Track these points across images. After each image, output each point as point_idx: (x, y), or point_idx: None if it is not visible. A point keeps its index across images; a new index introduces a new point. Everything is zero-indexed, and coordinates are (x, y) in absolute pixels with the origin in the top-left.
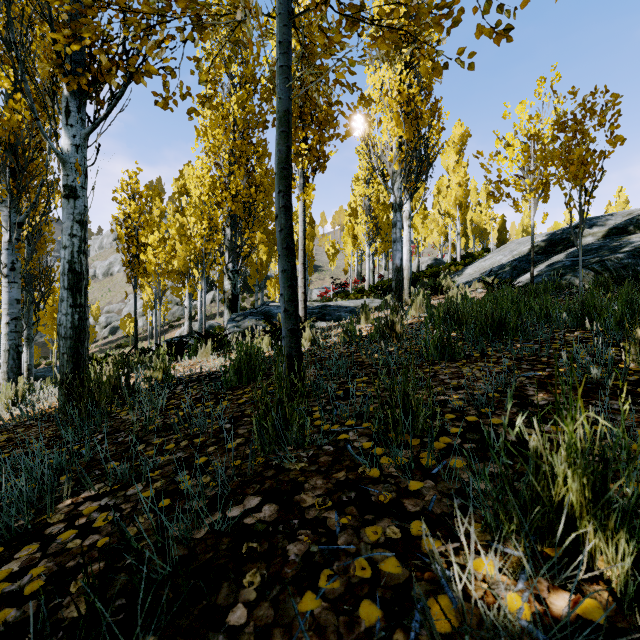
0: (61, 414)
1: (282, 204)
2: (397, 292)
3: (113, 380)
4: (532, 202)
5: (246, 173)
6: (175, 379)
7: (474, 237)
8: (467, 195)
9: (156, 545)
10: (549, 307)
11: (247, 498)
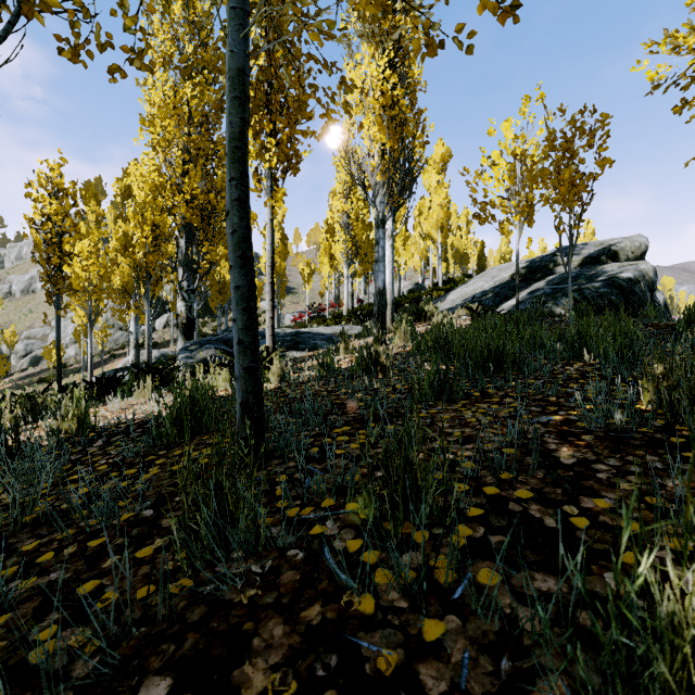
0: None
1: (235, 196)
2: (380, 318)
3: None
4: (517, 226)
5: (205, 175)
6: (95, 430)
7: (455, 262)
8: (449, 218)
9: None
10: (543, 337)
11: (146, 682)
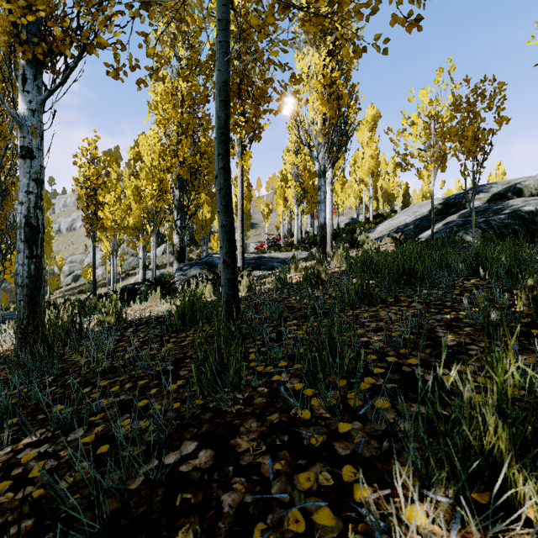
0: (15, 357)
1: (221, 166)
2: (321, 246)
3: (68, 324)
4: (432, 171)
5: (192, 143)
6: (126, 322)
7: (383, 200)
8: (378, 165)
9: (89, 498)
10: (449, 259)
11: (184, 443)
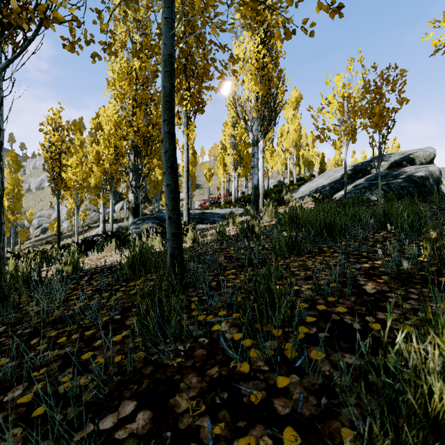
0: None
1: (166, 130)
2: (255, 203)
3: (26, 274)
4: (345, 143)
5: (145, 115)
6: (83, 271)
7: (304, 167)
8: (300, 138)
9: None
10: (361, 215)
11: (123, 403)
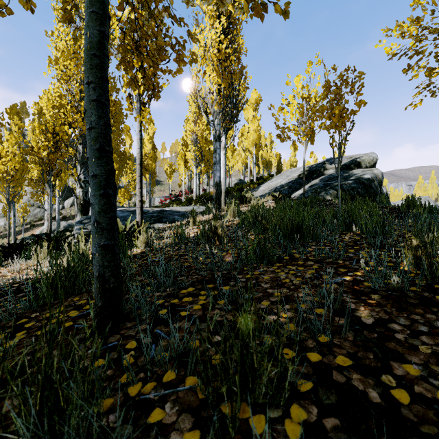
0: None
1: (93, 98)
2: (217, 201)
3: None
4: (304, 143)
5: None
6: None
7: (263, 167)
8: (260, 138)
9: None
10: (324, 215)
11: None
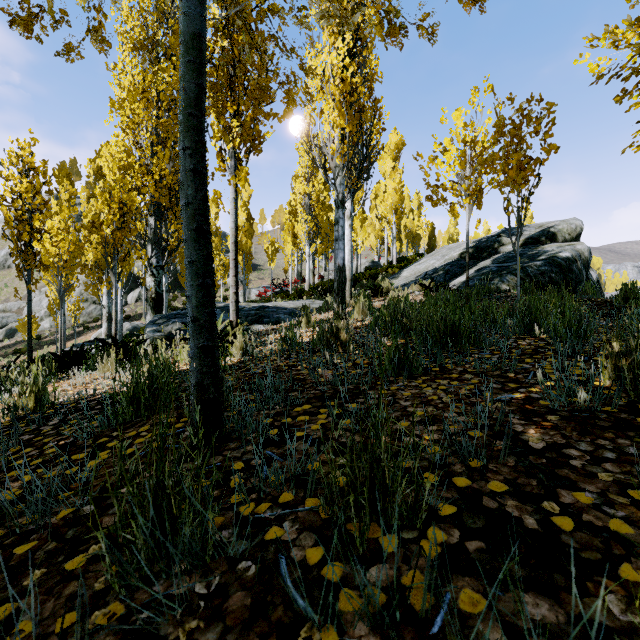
0: None
1: (190, 167)
2: (339, 293)
3: None
4: (467, 208)
5: (173, 157)
6: (54, 406)
7: (407, 242)
8: (402, 201)
9: None
10: (494, 312)
11: None
